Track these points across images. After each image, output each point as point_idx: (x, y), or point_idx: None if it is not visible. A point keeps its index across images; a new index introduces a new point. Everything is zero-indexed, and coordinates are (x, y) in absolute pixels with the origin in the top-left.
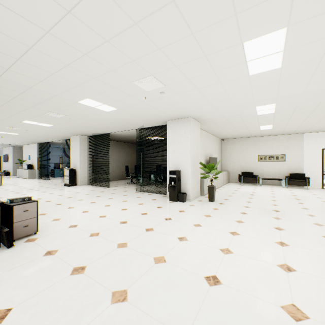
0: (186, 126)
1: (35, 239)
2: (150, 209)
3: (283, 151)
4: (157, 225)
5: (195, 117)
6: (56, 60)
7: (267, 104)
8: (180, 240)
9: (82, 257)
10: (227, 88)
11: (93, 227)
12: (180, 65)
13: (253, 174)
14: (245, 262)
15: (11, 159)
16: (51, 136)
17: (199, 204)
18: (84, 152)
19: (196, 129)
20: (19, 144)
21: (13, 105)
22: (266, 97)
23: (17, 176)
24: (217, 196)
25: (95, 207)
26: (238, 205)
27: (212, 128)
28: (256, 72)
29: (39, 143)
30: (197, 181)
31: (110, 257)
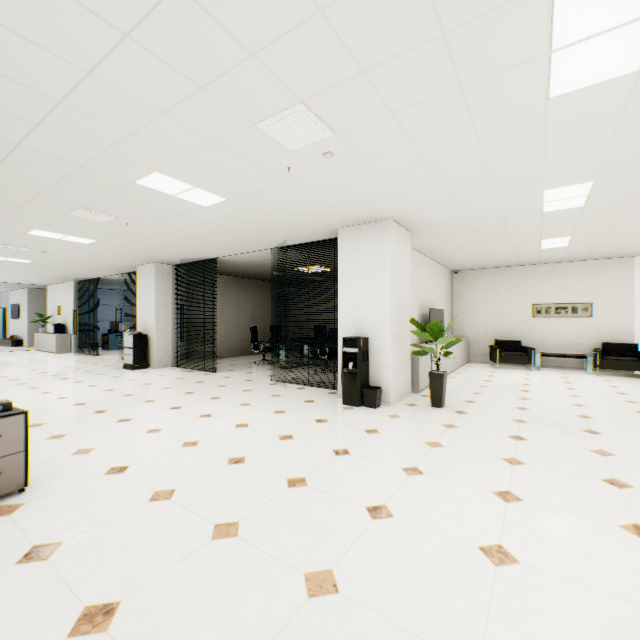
0: (380, 240)
1: (14, 509)
2: (299, 427)
3: (588, 296)
4: (316, 469)
5: (400, 218)
6: (56, 56)
7: (573, 183)
8: (372, 517)
9: (114, 570)
10: (485, 138)
11: (162, 474)
12: (374, 67)
13: (521, 346)
14: (559, 596)
15: (25, 313)
16: (98, 265)
17: (411, 413)
18: (165, 298)
19: (402, 247)
20: (39, 284)
21: None
22: (576, 163)
23: (35, 347)
24: (447, 393)
25: (177, 420)
26: (501, 418)
27: (434, 246)
28: (567, 89)
29: (79, 281)
30: (404, 361)
31: (189, 570)
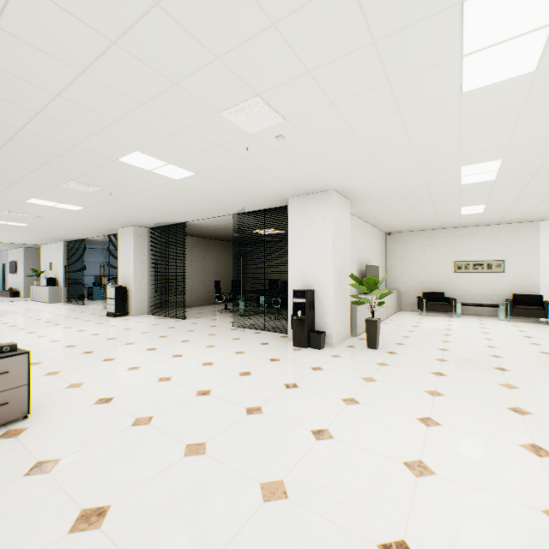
0: (324, 207)
1: (20, 432)
2: (256, 365)
3: (501, 254)
4: (270, 399)
5: (341, 189)
6: (56, 59)
7: (485, 161)
8: (316, 439)
9: (105, 481)
10: (410, 124)
11: (142, 404)
12: (318, 68)
13: (444, 297)
14: (467, 500)
15: (21, 268)
16: (85, 228)
17: (350, 353)
18: (142, 256)
19: (343, 213)
20: (34, 244)
21: (1, 168)
22: (487, 145)
23: (30, 298)
24: (381, 337)
25: (153, 360)
26: (426, 357)
27: (370, 212)
28: (477, 85)
29: (68, 241)
30: (344, 310)
31: (166, 481)
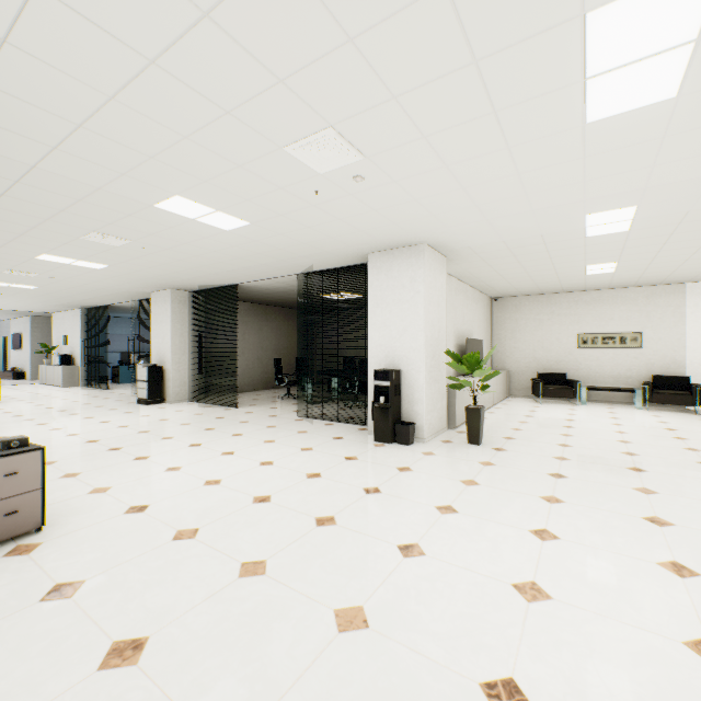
0: (413, 266)
1: (33, 548)
2: (327, 464)
3: (637, 325)
4: (345, 507)
5: (435, 242)
6: (79, 81)
7: (617, 207)
8: (404, 556)
9: (141, 607)
10: (522, 162)
11: (185, 513)
12: (406, 93)
13: (565, 379)
14: (591, 630)
15: (27, 343)
16: (109, 292)
17: (446, 450)
18: (182, 327)
19: (437, 273)
20: (44, 312)
21: (6, 216)
22: (618, 187)
23: (39, 381)
24: (485, 429)
25: (197, 458)
26: (542, 455)
27: (472, 272)
28: (604, 114)
29: (87, 308)
30: (439, 395)
31: (217, 607)
